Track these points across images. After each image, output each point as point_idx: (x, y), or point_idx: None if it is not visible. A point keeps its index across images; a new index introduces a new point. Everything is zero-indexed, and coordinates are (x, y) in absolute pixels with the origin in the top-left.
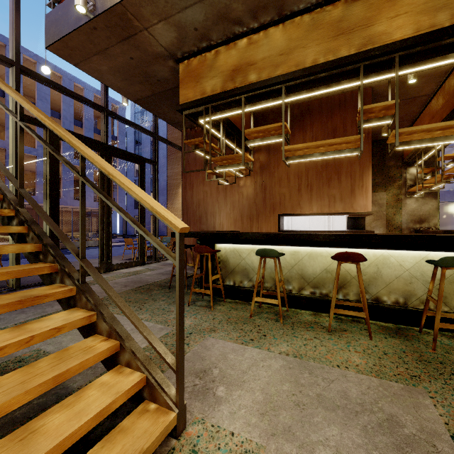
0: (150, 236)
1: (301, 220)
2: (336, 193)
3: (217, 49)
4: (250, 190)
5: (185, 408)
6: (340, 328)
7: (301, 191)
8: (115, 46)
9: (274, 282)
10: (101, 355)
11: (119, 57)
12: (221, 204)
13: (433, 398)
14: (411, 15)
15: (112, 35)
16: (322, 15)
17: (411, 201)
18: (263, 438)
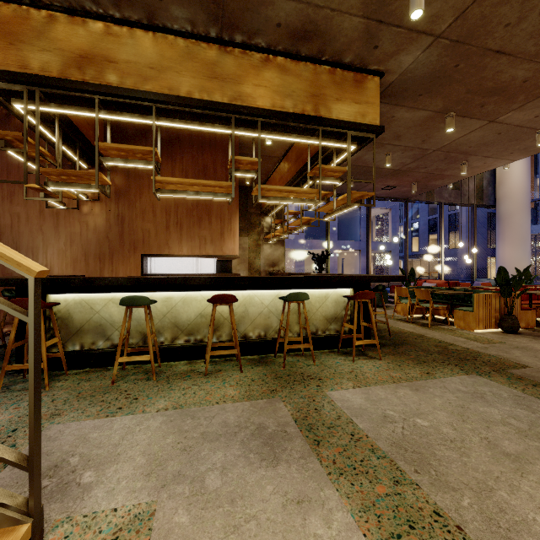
0: None
1: (167, 262)
2: (207, 234)
3: (52, 12)
4: (99, 220)
5: (42, 514)
6: (216, 369)
7: (169, 228)
8: None
9: (142, 336)
10: None
11: None
12: (49, 236)
13: (285, 401)
14: (269, 91)
15: None
16: (197, 48)
17: (267, 247)
18: (153, 494)
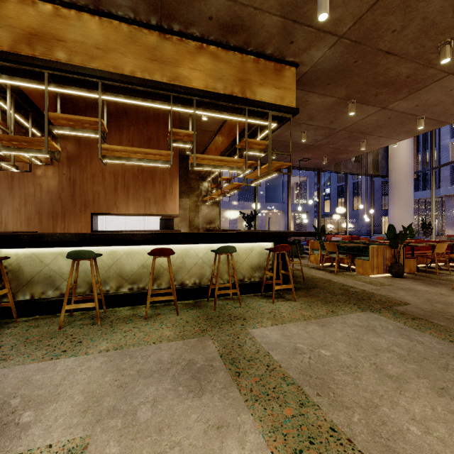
0: None
1: (117, 220)
2: (151, 196)
3: None
4: (52, 182)
5: None
6: (155, 313)
7: (117, 190)
8: None
9: (89, 286)
10: None
11: None
12: (4, 196)
13: (213, 339)
14: (203, 74)
15: None
16: (140, 33)
17: (205, 207)
18: (88, 429)
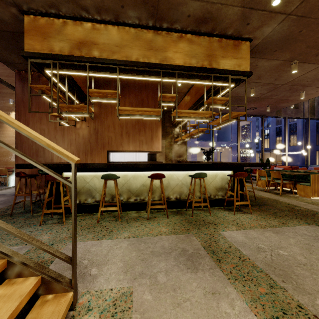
0: (43, 166)
1: (119, 155)
2: (143, 139)
3: (65, 20)
4: (85, 132)
5: (77, 288)
6: (153, 216)
7: (122, 136)
8: None
9: (111, 196)
10: None
11: None
12: (59, 141)
13: (196, 236)
14: (182, 55)
15: None
16: (141, 33)
17: (176, 146)
18: (130, 283)
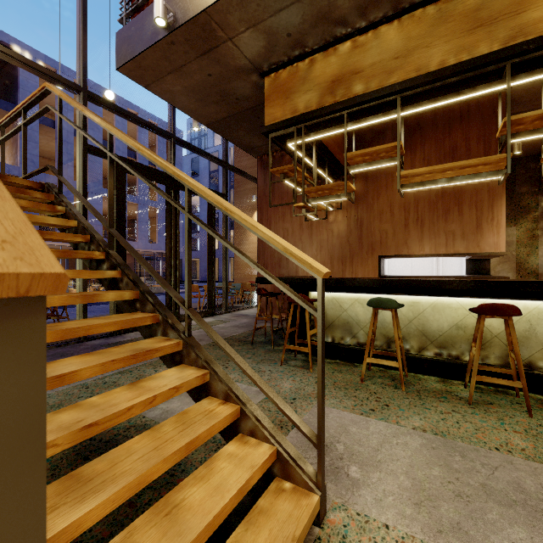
0: (279, 282)
1: (401, 263)
2: (456, 228)
3: (312, 57)
4: (341, 226)
5: (325, 491)
6: (483, 400)
7: (408, 226)
8: (193, 62)
9: (386, 340)
10: (225, 420)
11: (196, 75)
12: (305, 244)
13: None
14: None
15: (191, 50)
16: (452, 4)
17: None
18: (428, 534)
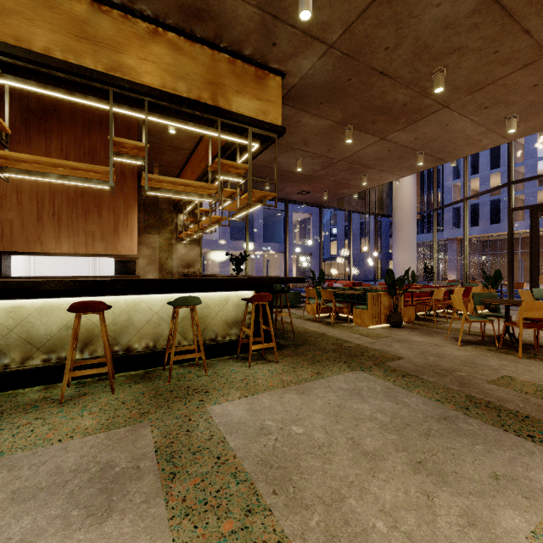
0: None
1: (53, 261)
2: (96, 229)
3: None
4: None
5: None
6: (80, 393)
7: (42, 220)
8: None
9: None
10: None
11: None
12: None
13: (153, 425)
14: (158, 68)
15: None
16: None
17: (181, 247)
18: None
